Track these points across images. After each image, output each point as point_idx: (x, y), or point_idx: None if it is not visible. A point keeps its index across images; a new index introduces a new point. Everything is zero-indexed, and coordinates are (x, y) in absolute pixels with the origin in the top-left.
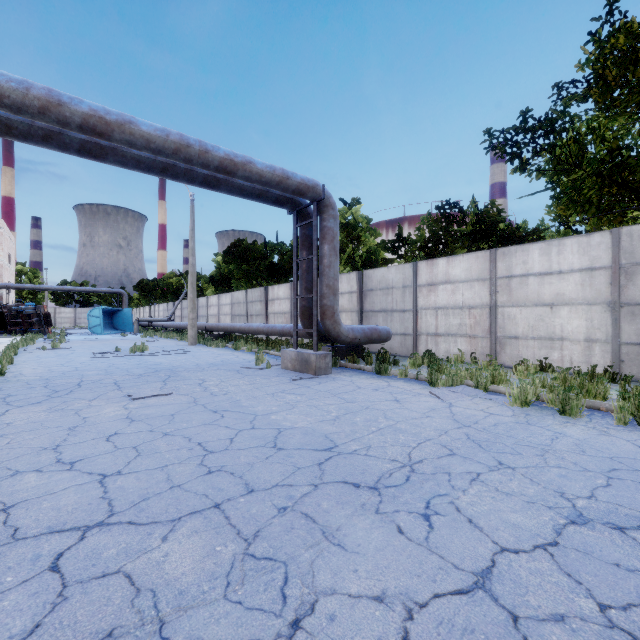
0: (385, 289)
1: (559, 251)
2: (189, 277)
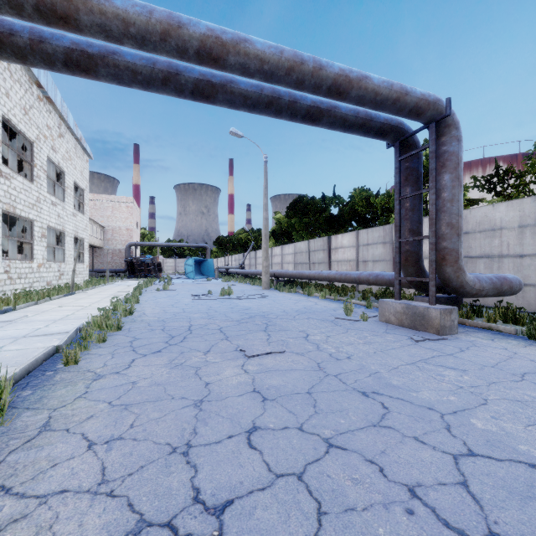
0: (488, 231)
1: None
2: (263, 230)
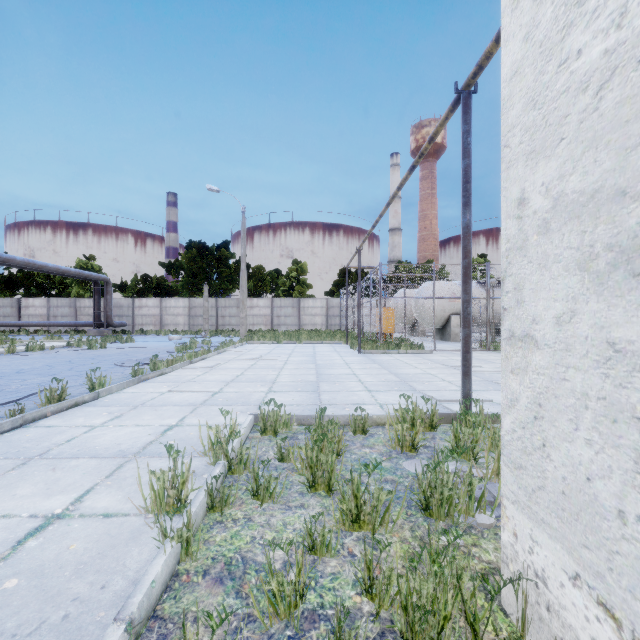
0: (119, 307)
1: (178, 301)
2: None
